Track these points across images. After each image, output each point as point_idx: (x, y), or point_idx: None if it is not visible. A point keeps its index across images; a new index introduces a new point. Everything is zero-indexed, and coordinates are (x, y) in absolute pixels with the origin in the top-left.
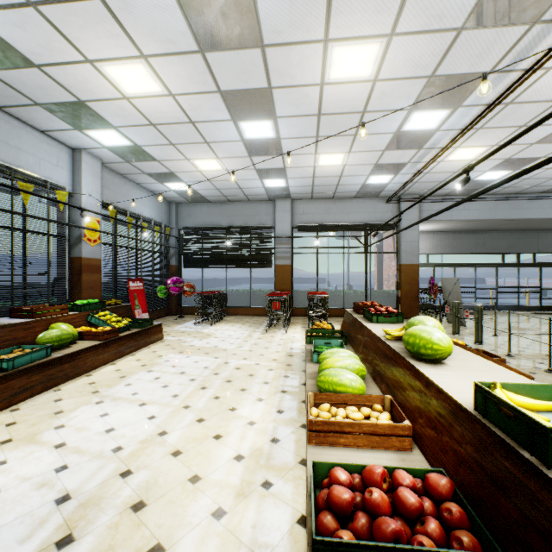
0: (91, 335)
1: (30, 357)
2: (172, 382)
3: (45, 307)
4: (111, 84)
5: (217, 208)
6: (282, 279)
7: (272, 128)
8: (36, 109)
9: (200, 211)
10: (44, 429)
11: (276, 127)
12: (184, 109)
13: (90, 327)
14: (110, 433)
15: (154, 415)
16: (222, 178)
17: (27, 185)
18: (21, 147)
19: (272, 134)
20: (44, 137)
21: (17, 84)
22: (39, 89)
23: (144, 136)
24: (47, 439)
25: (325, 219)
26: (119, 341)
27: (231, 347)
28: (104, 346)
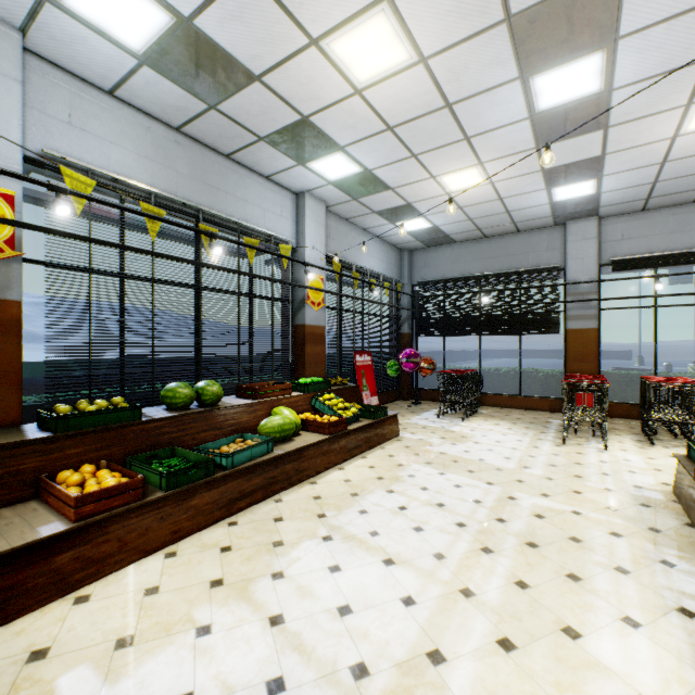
0: (315, 425)
1: (250, 453)
2: (426, 522)
3: (267, 386)
4: (340, 73)
5: (466, 249)
6: (579, 353)
7: (599, 69)
8: (260, 147)
9: (441, 257)
10: (259, 574)
11: (609, 64)
12: (438, 82)
13: (314, 413)
14: (345, 618)
15: (411, 595)
16: (481, 200)
17: (252, 241)
18: (247, 198)
19: (596, 86)
20: (268, 184)
21: (241, 115)
22: (261, 115)
23: (377, 153)
24: (260, 597)
25: (674, 243)
26: (347, 437)
27: (508, 464)
28: (330, 442)
